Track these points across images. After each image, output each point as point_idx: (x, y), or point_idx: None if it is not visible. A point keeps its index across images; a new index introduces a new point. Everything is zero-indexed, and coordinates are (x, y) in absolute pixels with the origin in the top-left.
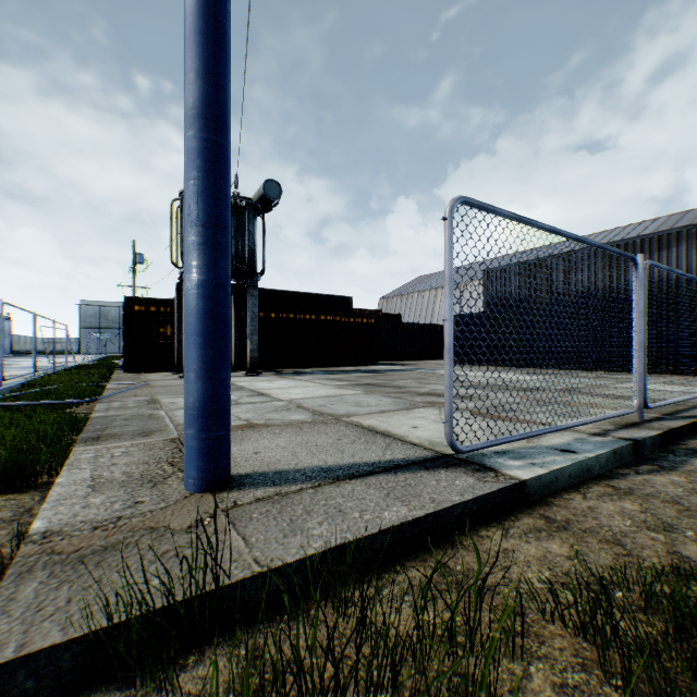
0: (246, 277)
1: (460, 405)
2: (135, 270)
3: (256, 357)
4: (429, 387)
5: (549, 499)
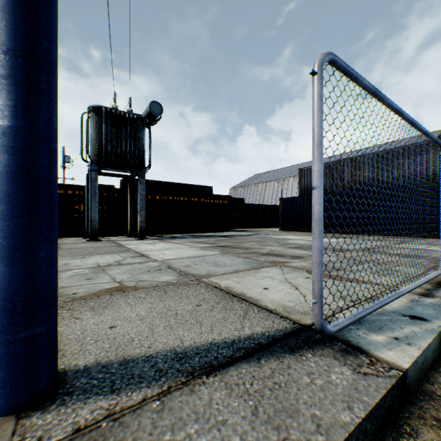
0: (137, 169)
1: (296, 264)
2: (64, 167)
3: (144, 226)
4: (268, 248)
5: (427, 385)
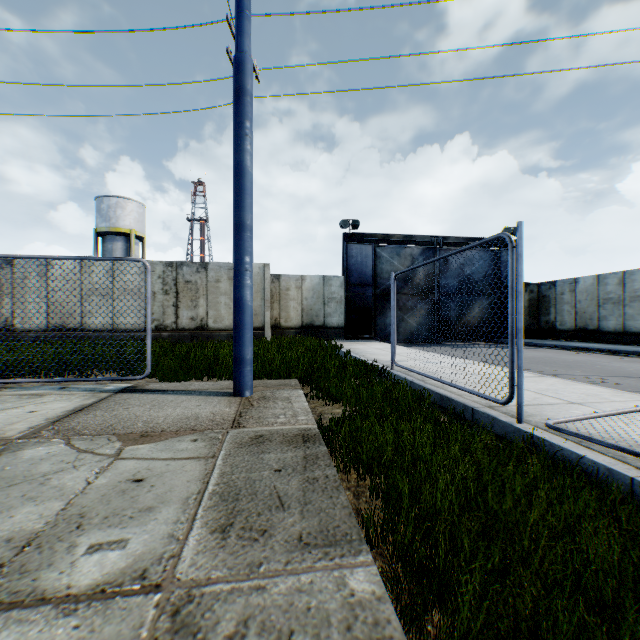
0: None
1: None
2: None
3: None
4: None
5: None
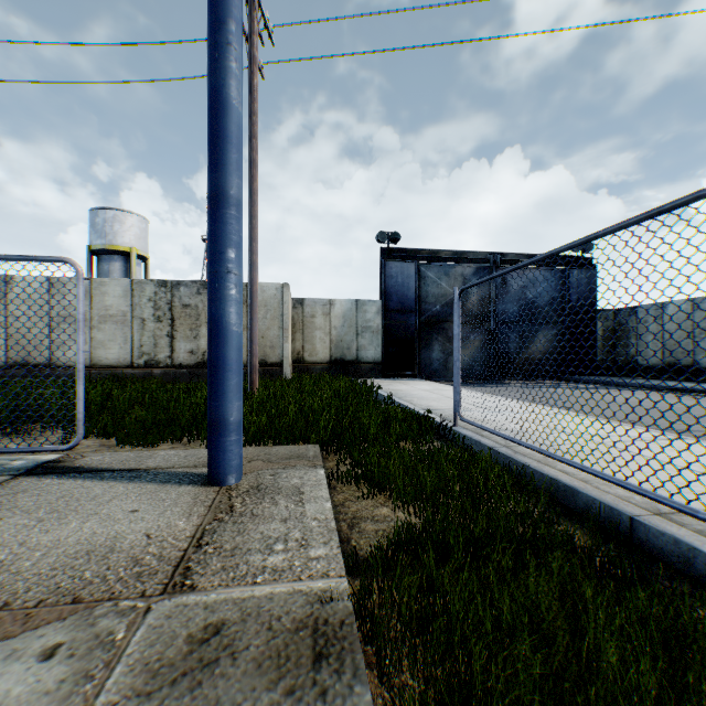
0: None
1: None
2: None
3: None
4: None
5: None
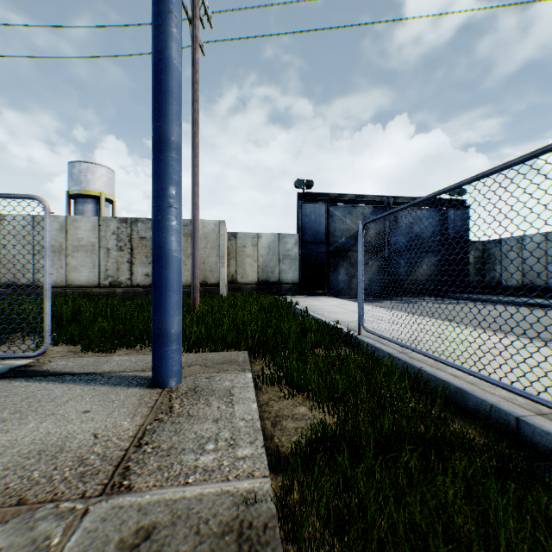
0: None
1: None
2: None
3: None
4: None
5: None
